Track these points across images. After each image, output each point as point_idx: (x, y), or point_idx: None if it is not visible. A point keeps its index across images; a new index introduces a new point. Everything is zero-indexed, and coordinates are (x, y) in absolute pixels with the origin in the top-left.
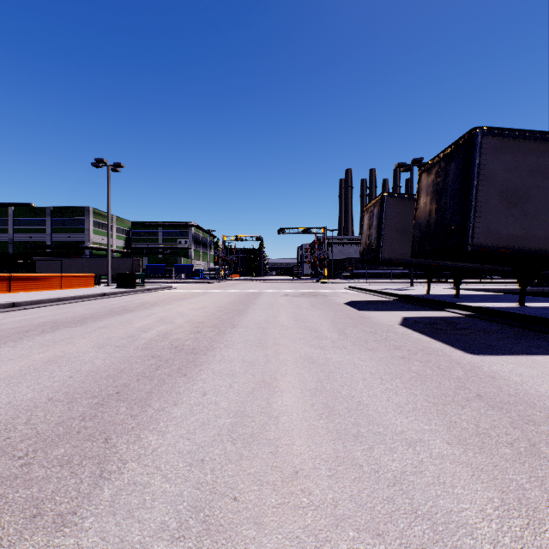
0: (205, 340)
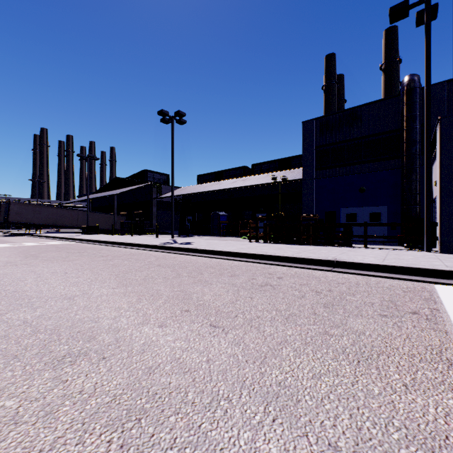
0: None
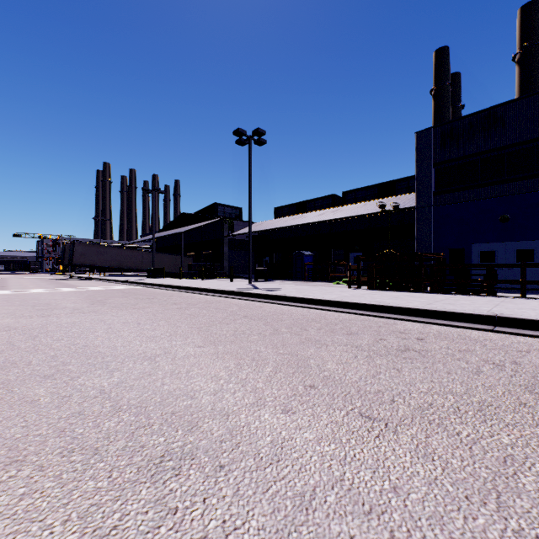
0: (4, 282)
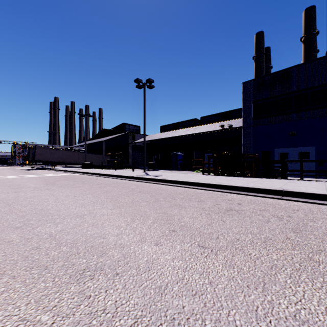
0: None
